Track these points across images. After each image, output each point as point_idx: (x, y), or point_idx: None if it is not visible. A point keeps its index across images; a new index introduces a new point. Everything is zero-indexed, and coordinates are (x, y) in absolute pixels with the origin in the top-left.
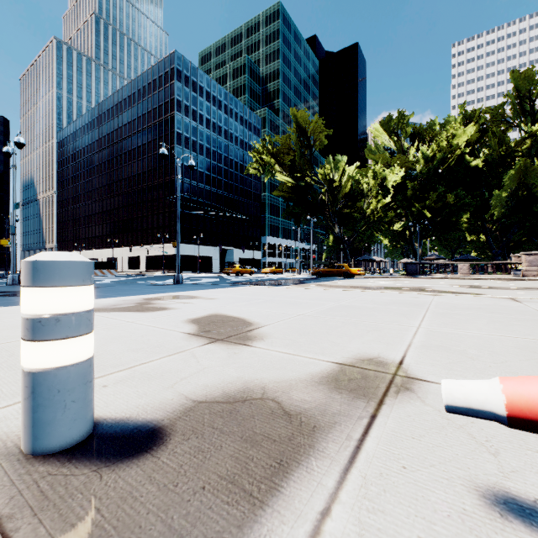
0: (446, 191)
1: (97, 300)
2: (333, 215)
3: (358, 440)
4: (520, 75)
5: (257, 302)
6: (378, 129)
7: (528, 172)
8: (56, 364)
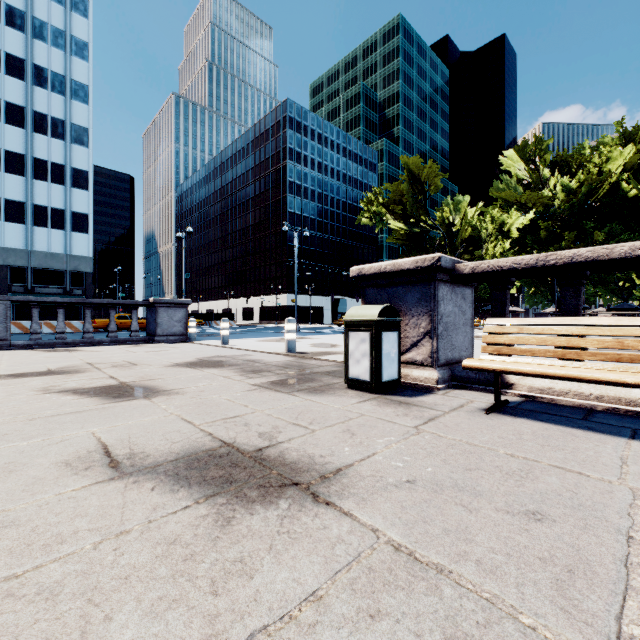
0: (596, 227)
1: (257, 338)
2: None
3: None
4: None
5: None
6: (511, 158)
7: None
8: (292, 338)
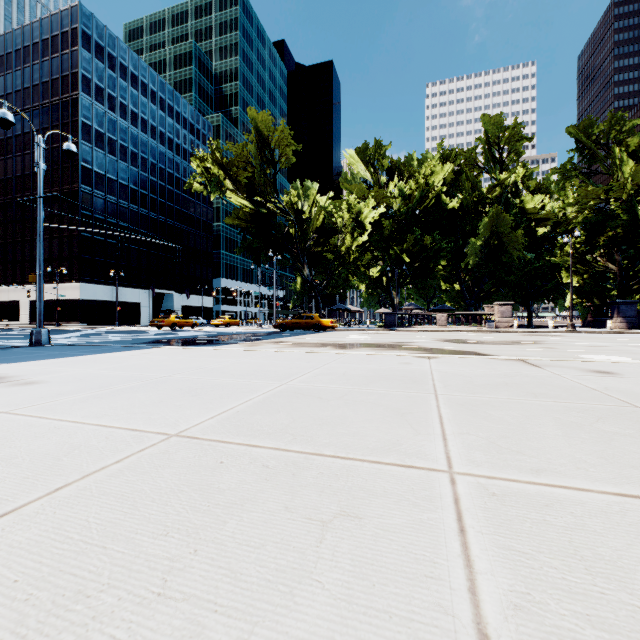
0: (424, 234)
1: None
2: (302, 254)
3: None
4: (491, 119)
5: (121, 389)
6: (354, 156)
7: (498, 220)
8: None
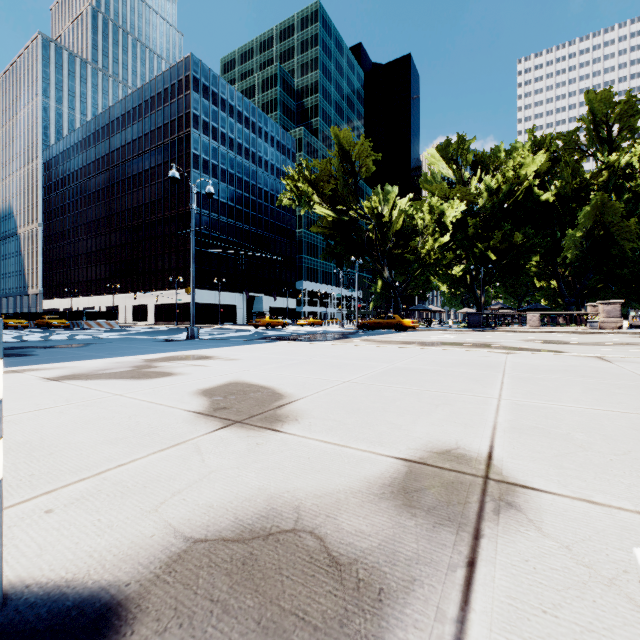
0: (513, 229)
1: (82, 362)
2: (382, 256)
3: (456, 620)
4: (596, 96)
5: (291, 363)
6: (435, 155)
7: (605, 209)
8: None
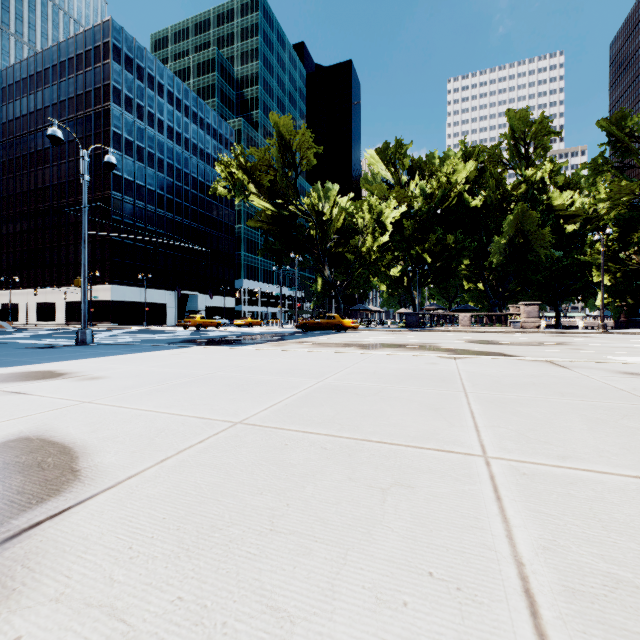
0: (446, 233)
1: None
2: (323, 255)
3: None
4: (516, 114)
5: (176, 384)
6: (374, 156)
7: (524, 218)
8: None
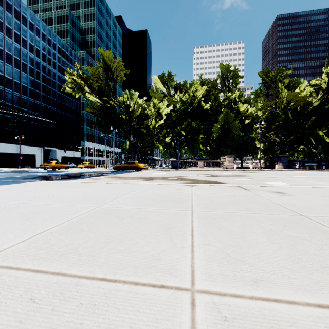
0: (192, 121)
1: None
2: (129, 129)
3: None
4: (224, 66)
5: None
6: (157, 79)
7: (227, 115)
8: None
